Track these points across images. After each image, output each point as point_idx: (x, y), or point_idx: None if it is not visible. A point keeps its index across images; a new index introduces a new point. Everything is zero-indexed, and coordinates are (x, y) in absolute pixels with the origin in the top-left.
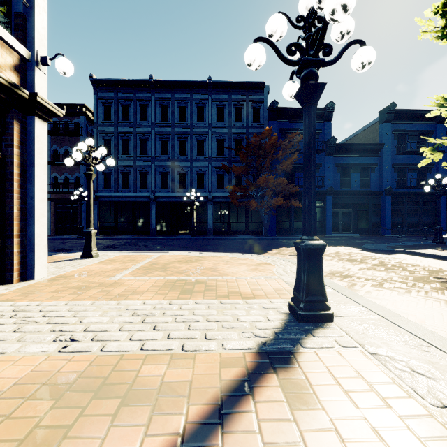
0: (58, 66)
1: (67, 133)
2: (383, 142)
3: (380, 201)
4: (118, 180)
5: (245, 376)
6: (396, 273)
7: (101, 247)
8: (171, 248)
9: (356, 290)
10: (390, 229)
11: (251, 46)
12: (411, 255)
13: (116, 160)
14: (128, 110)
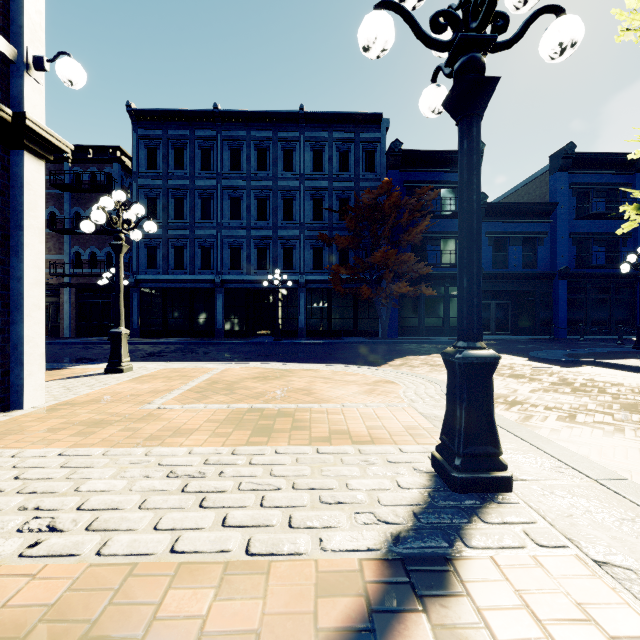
0: (60, 71)
1: (94, 189)
2: (556, 200)
3: (551, 287)
4: (168, 257)
5: (364, 615)
6: (591, 397)
7: (140, 355)
8: (244, 356)
9: (534, 426)
10: (567, 328)
11: (370, 14)
12: (606, 369)
13: (166, 228)
14: (183, 154)
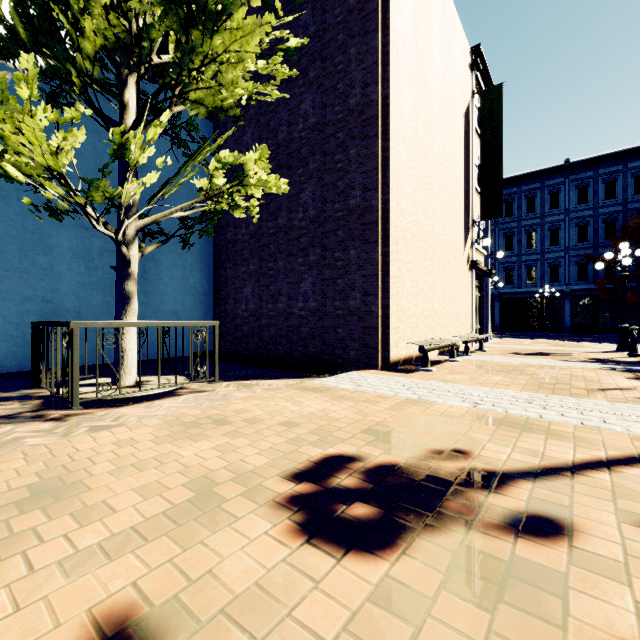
0: (498, 256)
1: None
2: None
3: None
4: None
5: (592, 352)
6: None
7: None
8: None
9: None
10: None
11: (597, 264)
12: None
13: None
14: None
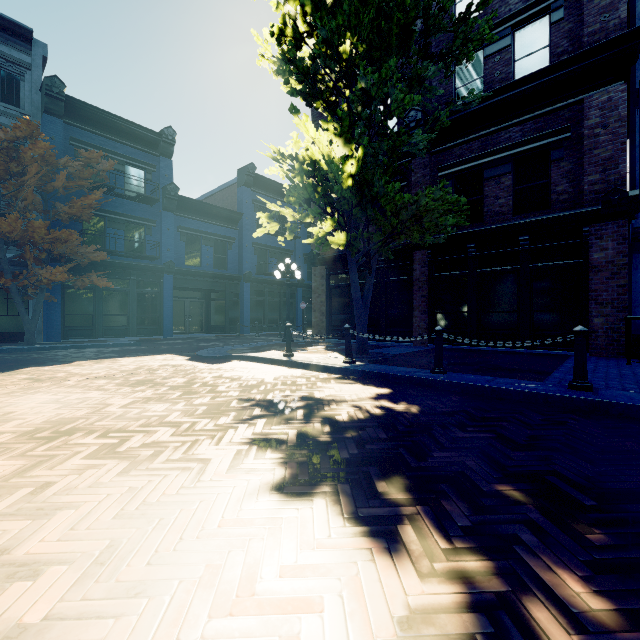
0: None
1: None
2: (243, 211)
3: (239, 289)
4: None
5: None
6: (189, 401)
7: None
8: None
9: (16, 486)
10: (248, 326)
11: None
12: (247, 362)
13: None
14: None
